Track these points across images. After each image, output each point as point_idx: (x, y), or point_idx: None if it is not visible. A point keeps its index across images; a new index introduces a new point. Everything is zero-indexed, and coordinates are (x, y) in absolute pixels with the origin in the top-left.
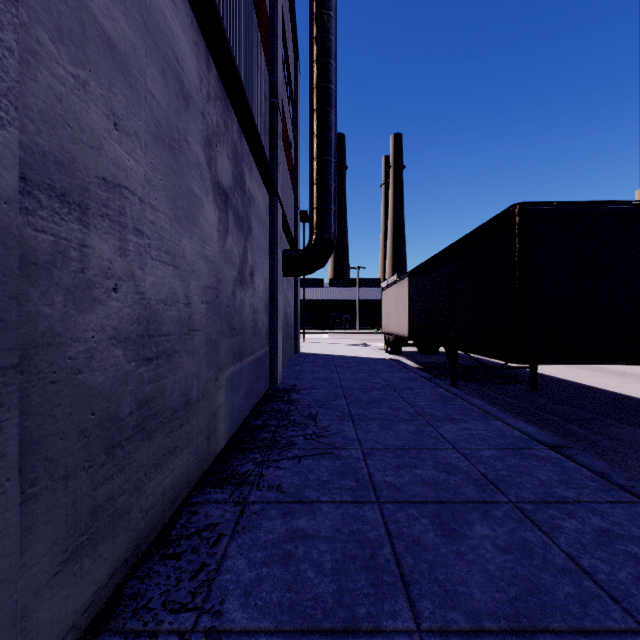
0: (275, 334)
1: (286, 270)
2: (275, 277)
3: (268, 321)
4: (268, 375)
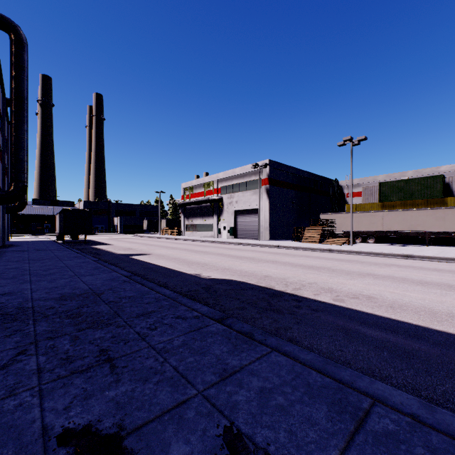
0: (5, 231)
1: (6, 212)
2: (5, 217)
3: (2, 228)
4: (2, 241)
